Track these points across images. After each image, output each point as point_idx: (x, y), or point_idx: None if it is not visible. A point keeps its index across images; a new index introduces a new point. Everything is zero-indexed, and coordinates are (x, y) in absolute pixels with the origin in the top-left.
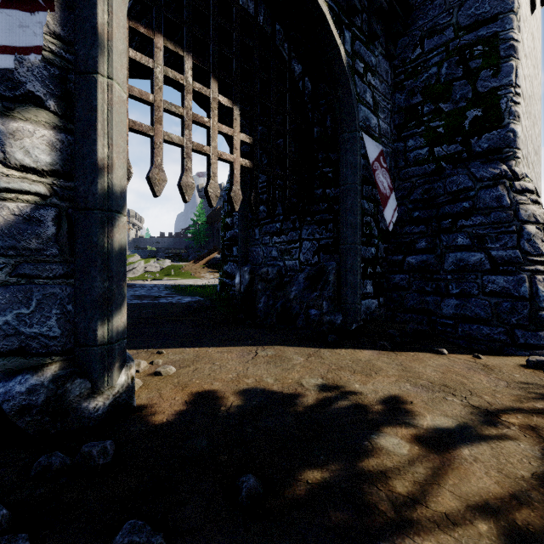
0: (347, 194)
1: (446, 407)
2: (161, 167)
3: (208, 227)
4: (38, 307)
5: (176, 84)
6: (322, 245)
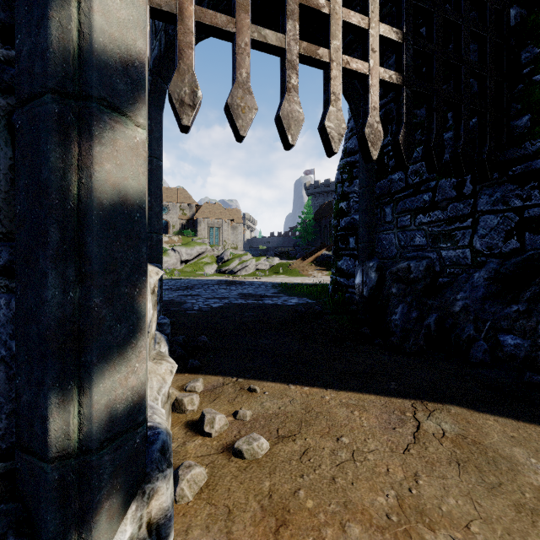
0: None
1: None
2: (246, 87)
3: (315, 224)
4: None
5: None
6: (530, 217)
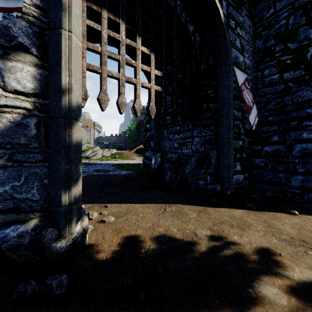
0: (224, 106)
1: (309, 261)
2: (105, 92)
3: (137, 130)
4: (25, 181)
5: (115, 40)
6: (207, 139)
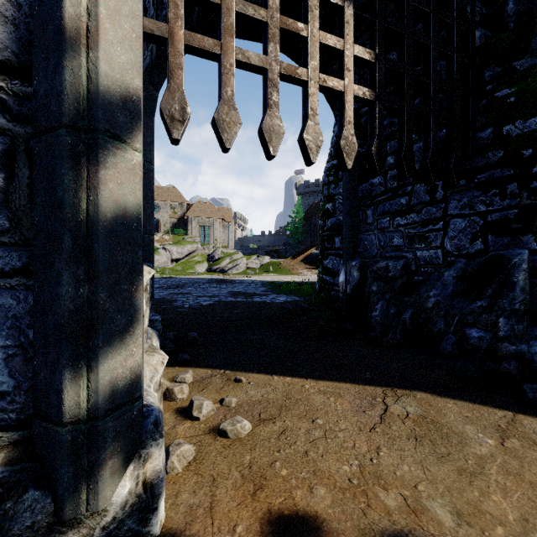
0: None
1: None
2: (231, 103)
3: (306, 223)
4: None
5: None
6: (492, 221)
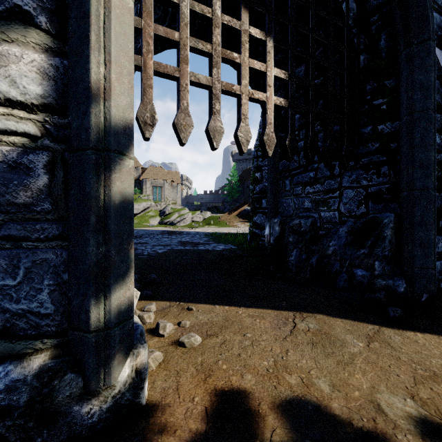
0: (414, 124)
1: None
2: (186, 112)
3: (240, 184)
4: (27, 277)
5: (203, 20)
6: (371, 193)
